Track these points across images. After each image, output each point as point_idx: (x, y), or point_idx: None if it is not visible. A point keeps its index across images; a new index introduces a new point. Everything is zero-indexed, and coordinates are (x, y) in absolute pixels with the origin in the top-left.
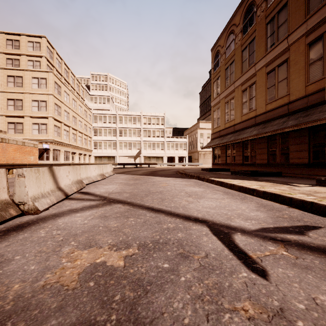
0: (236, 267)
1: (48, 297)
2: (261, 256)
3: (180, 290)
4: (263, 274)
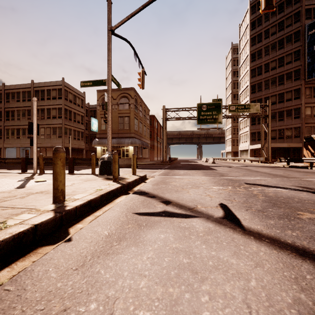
0: (232, 206)
1: (314, 208)
2: (215, 207)
3: (258, 204)
4: (221, 204)
